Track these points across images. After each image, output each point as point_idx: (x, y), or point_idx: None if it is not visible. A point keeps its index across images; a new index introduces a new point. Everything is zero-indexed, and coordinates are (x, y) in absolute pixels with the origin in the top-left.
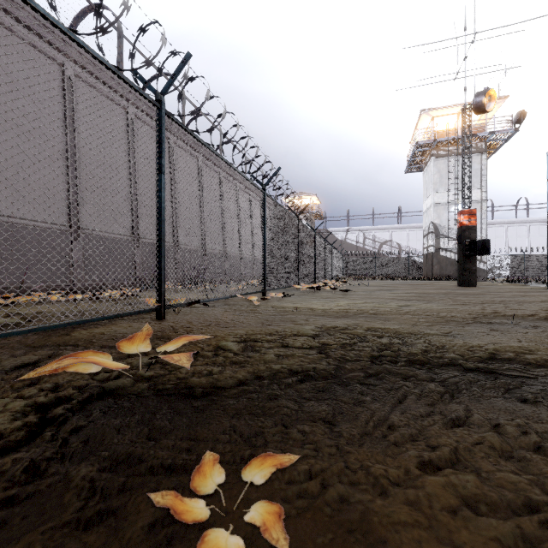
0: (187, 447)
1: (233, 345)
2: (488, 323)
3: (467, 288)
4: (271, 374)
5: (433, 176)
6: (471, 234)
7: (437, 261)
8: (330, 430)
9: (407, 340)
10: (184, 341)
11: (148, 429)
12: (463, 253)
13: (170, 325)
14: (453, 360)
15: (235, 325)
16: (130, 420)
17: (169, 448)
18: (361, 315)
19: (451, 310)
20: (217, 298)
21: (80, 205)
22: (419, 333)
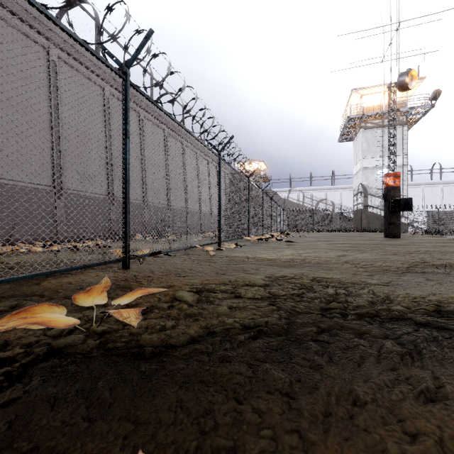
0: (124, 434)
1: (188, 296)
2: (422, 272)
3: (392, 239)
4: (223, 329)
5: (362, 145)
6: (395, 193)
7: (366, 216)
8: (288, 406)
9: (351, 290)
10: (139, 294)
11: (85, 404)
12: (389, 209)
13: (134, 275)
14: (401, 312)
15: (192, 275)
16: (69, 391)
17: (102, 435)
18: (306, 265)
19: (385, 260)
20: (178, 249)
21: (62, 169)
22: (362, 283)
